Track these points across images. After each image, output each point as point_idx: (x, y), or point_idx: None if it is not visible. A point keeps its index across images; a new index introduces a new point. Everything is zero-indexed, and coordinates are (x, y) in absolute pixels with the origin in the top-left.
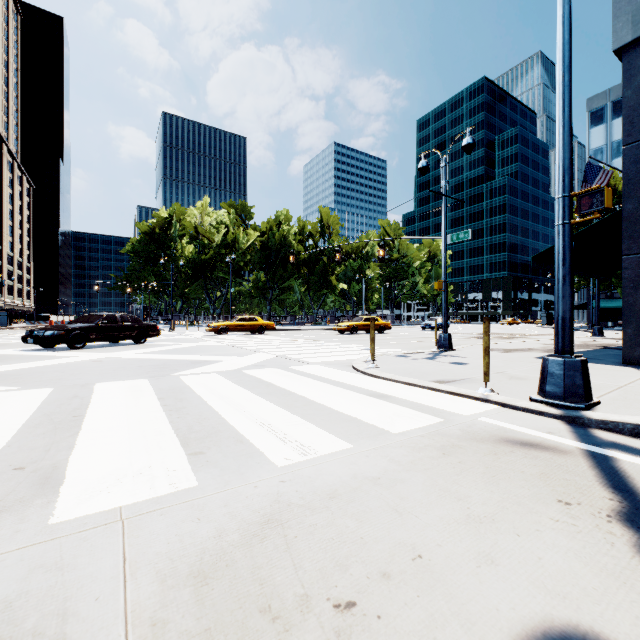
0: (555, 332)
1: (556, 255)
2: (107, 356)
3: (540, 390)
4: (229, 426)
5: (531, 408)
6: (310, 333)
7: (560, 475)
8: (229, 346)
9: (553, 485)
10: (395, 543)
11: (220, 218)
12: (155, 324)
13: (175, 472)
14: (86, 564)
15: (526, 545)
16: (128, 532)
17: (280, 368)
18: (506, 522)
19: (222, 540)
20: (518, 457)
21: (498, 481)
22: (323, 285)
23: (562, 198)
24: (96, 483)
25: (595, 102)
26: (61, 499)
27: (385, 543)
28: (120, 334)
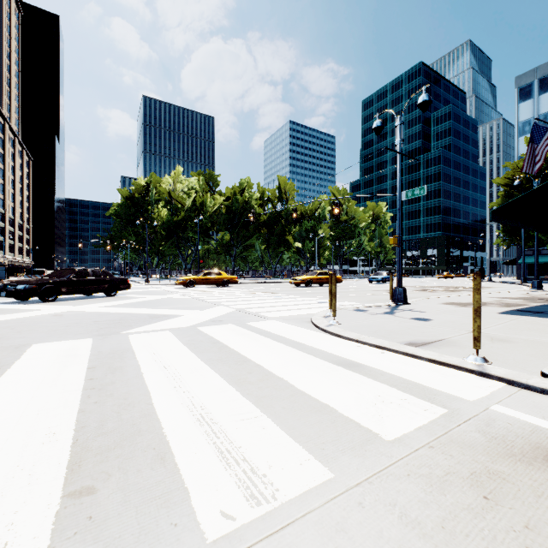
0: None
1: None
2: (70, 310)
3: None
4: (156, 421)
5: None
6: (269, 286)
7: None
8: (193, 299)
9: None
10: None
11: (190, 185)
12: (126, 278)
13: None
14: None
15: None
16: None
17: (237, 324)
18: None
19: None
20: None
21: None
22: (280, 243)
23: None
24: None
25: (523, 79)
26: None
27: None
28: (91, 287)
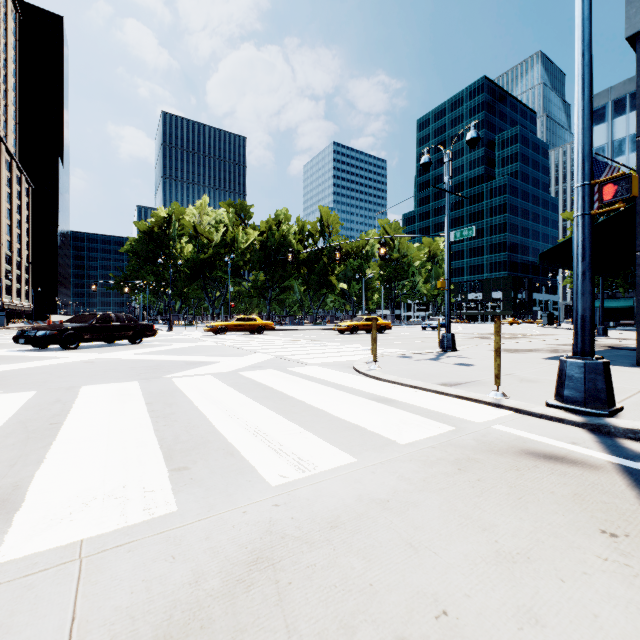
0: (574, 332)
1: (575, 249)
2: (100, 357)
3: (557, 394)
4: (220, 435)
5: (549, 414)
6: (310, 333)
7: (596, 497)
8: (227, 346)
9: (591, 510)
10: (412, 592)
11: (219, 217)
12: (151, 324)
13: (152, 493)
14: (23, 625)
15: (575, 595)
16: (85, 576)
17: (278, 369)
18: (545, 561)
19: (199, 588)
20: (544, 473)
21: (526, 505)
22: (323, 285)
23: (582, 187)
24: (58, 508)
25: (596, 101)
26: (13, 530)
27: (400, 592)
28: (115, 334)
